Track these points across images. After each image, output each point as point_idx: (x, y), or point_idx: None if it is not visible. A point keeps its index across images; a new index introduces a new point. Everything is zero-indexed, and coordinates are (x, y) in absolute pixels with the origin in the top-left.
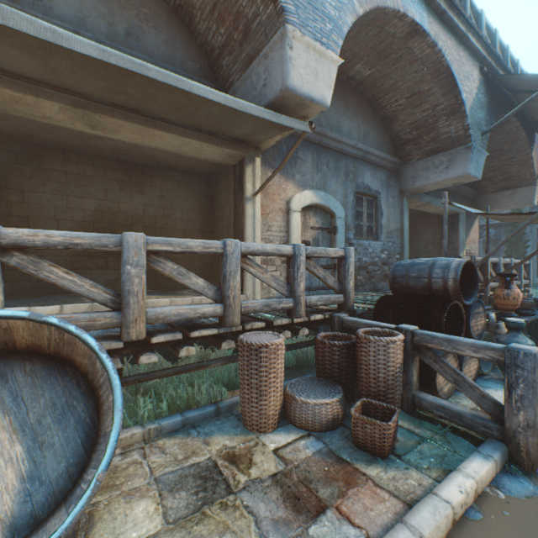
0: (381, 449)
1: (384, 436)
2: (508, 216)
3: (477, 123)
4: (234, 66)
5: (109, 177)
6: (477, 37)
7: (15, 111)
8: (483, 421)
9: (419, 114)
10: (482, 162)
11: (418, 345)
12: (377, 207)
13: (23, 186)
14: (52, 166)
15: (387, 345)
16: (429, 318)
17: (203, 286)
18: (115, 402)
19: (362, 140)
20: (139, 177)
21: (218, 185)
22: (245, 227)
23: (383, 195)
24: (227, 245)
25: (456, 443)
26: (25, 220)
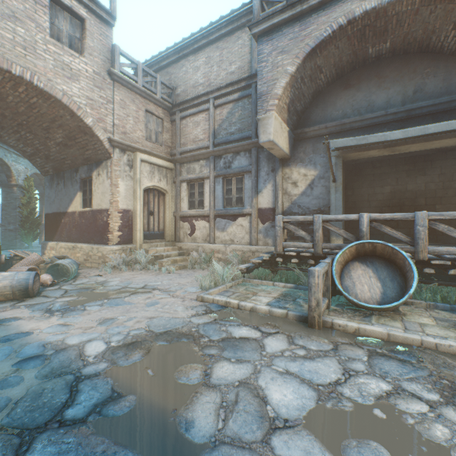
0: None
1: None
2: None
3: None
4: None
5: (398, 170)
6: None
7: (356, 158)
8: None
9: None
10: None
11: None
12: None
13: (352, 186)
14: (365, 173)
15: None
16: None
17: None
18: (413, 275)
19: None
20: (420, 164)
21: None
22: None
23: None
24: None
25: None
26: (353, 203)
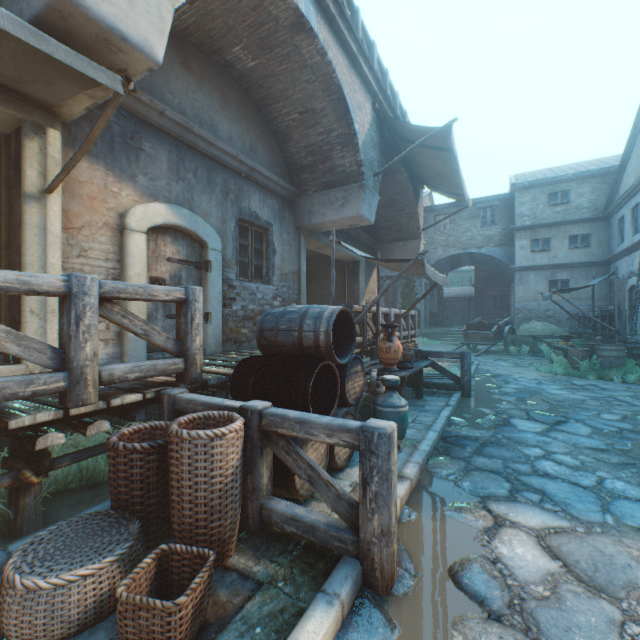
0: None
1: (170, 628)
2: (391, 262)
3: (371, 163)
4: None
5: None
6: (370, 67)
7: None
8: (339, 533)
9: (315, 137)
10: (375, 206)
11: (269, 431)
12: (268, 242)
13: None
14: None
15: (212, 442)
16: (294, 386)
17: None
18: None
19: (249, 153)
20: None
21: None
22: (23, 245)
23: (277, 228)
24: None
25: (305, 576)
26: None
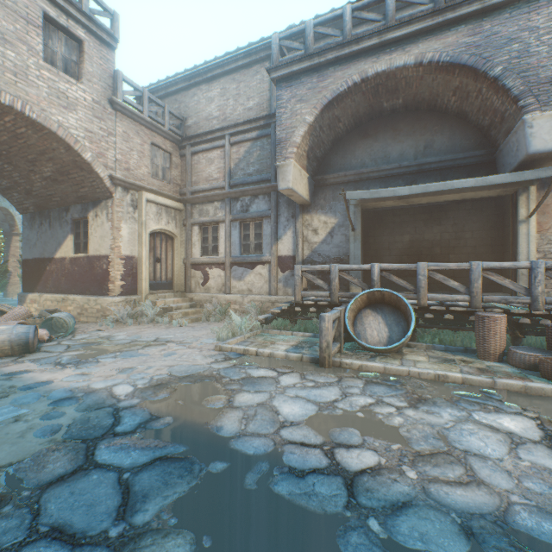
0: (551, 376)
1: (551, 369)
2: None
3: None
4: (498, 135)
5: (417, 219)
6: None
7: (375, 207)
8: None
9: None
10: None
11: None
12: None
13: (374, 234)
14: (386, 221)
15: None
16: None
17: (457, 286)
18: (412, 319)
19: None
20: (436, 214)
21: (506, 205)
22: (517, 244)
23: None
24: (471, 265)
25: None
26: (375, 252)
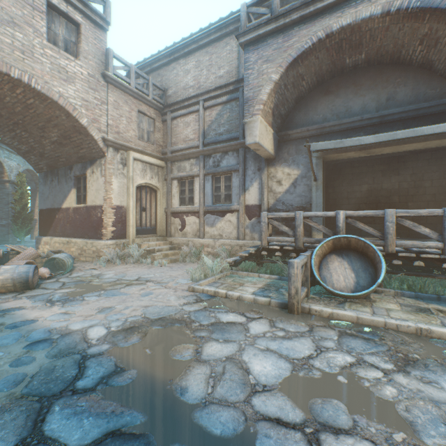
0: None
1: None
2: None
3: None
4: None
5: (375, 170)
6: None
7: (336, 159)
8: None
9: None
10: None
11: None
12: None
13: (333, 184)
14: (345, 172)
15: None
16: None
17: (428, 232)
18: (382, 266)
19: None
20: (394, 165)
21: None
22: None
23: None
24: (445, 211)
25: None
26: (334, 200)
